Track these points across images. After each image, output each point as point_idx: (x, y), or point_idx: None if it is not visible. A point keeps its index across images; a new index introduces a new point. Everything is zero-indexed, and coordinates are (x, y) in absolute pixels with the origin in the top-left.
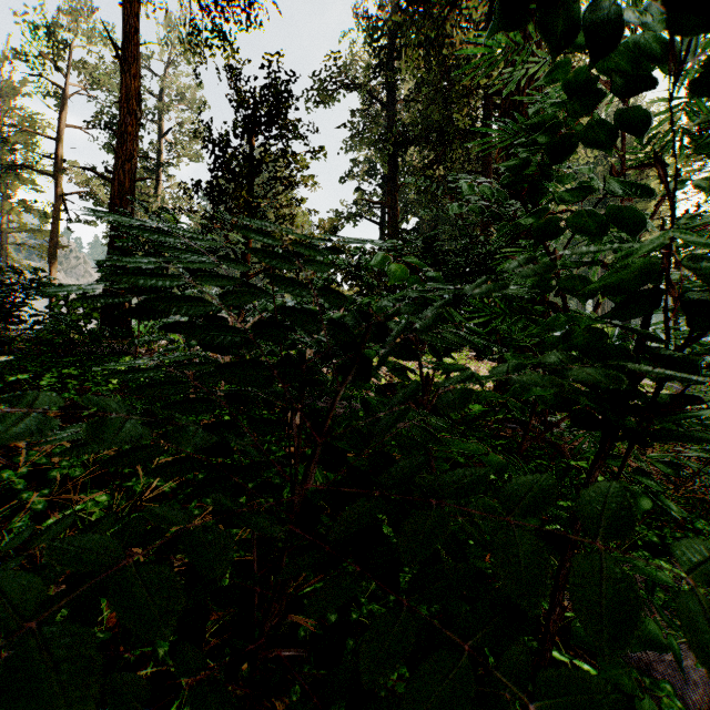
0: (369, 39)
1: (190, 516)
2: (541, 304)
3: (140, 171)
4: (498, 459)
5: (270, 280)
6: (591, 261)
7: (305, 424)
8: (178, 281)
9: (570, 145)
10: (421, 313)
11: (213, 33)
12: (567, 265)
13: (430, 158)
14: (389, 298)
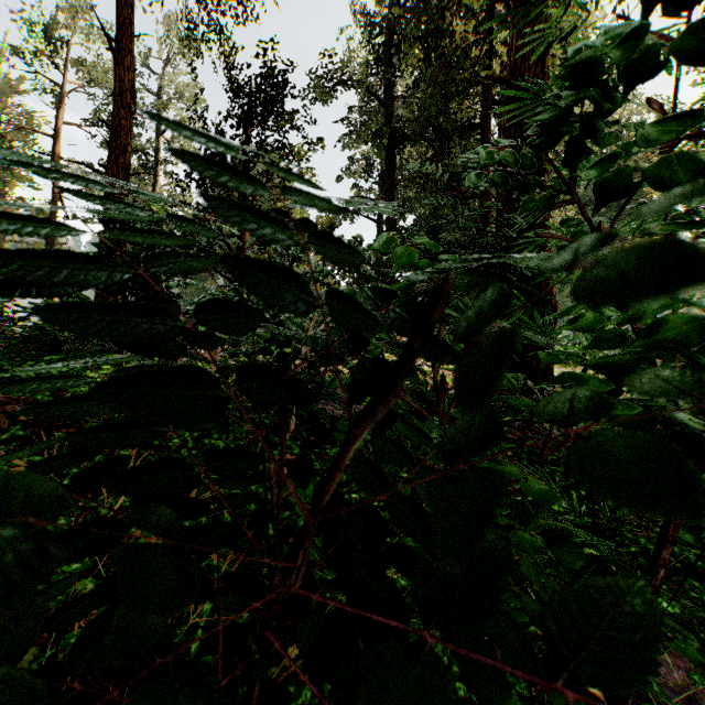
0: (367, 36)
1: (35, 703)
2: (548, 300)
3: (137, 168)
4: (540, 485)
5: (208, 204)
6: (695, 223)
7: (301, 427)
8: (71, 230)
9: (655, 71)
10: (483, 286)
11: (209, 27)
12: (651, 233)
13: (428, 155)
14: (418, 272)
